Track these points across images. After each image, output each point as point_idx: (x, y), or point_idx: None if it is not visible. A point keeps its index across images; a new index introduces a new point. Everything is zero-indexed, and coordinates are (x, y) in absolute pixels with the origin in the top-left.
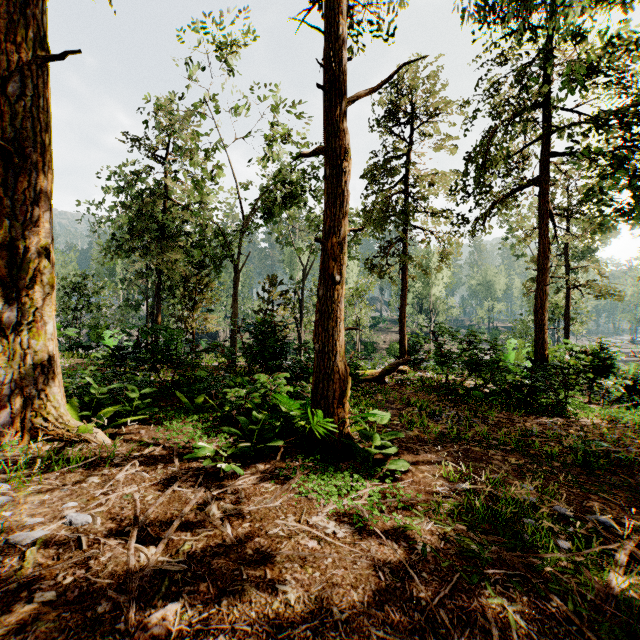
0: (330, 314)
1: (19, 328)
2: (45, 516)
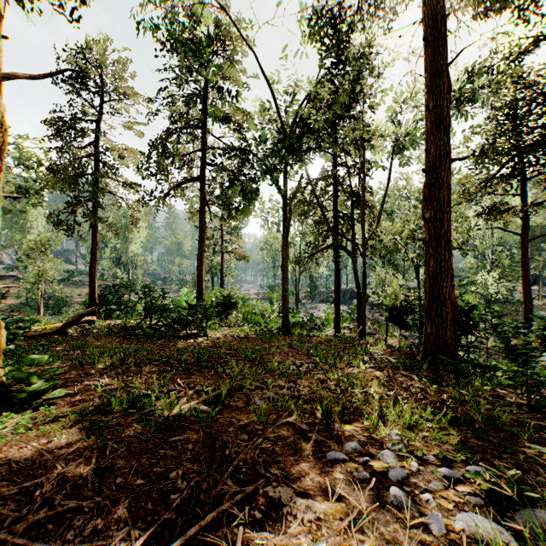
0: None
1: None
2: None
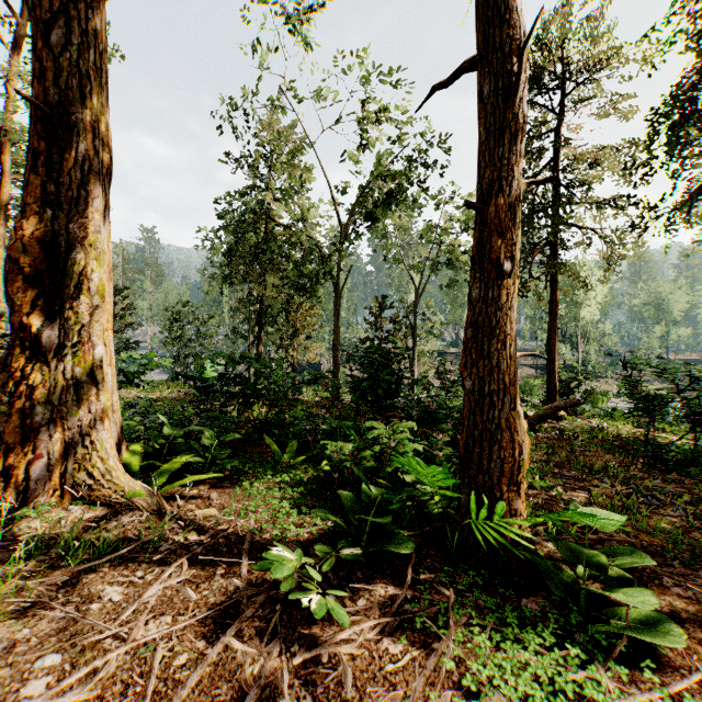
0: (493, 329)
1: (61, 351)
2: None
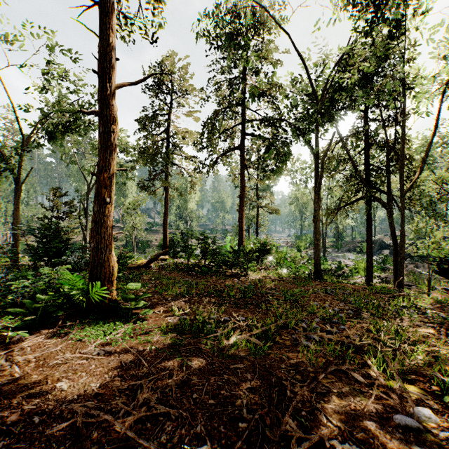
0: (102, 223)
1: None
2: None
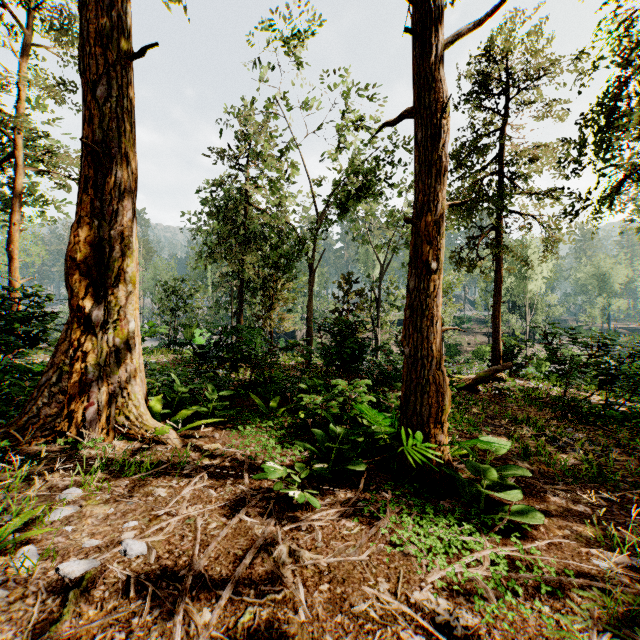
0: (424, 311)
1: (105, 326)
2: (104, 537)
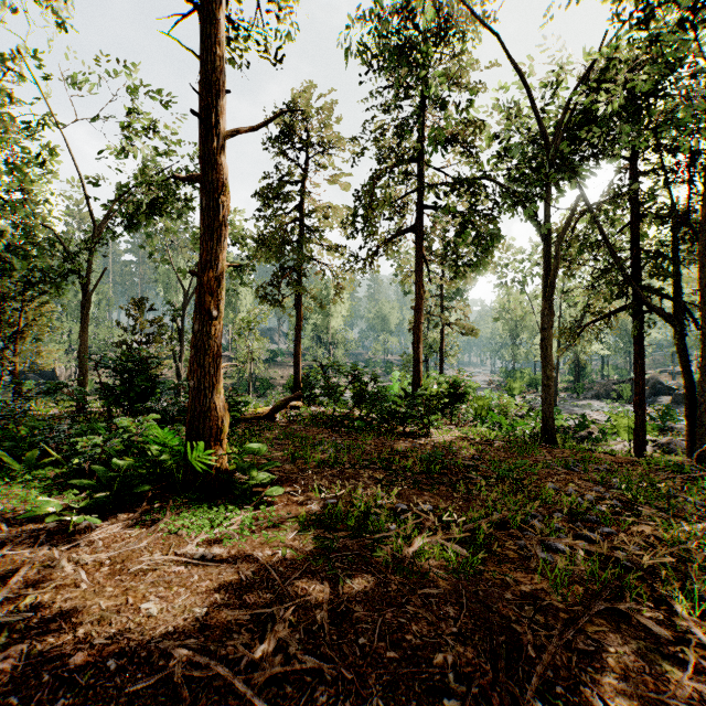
0: (207, 350)
1: None
2: None
